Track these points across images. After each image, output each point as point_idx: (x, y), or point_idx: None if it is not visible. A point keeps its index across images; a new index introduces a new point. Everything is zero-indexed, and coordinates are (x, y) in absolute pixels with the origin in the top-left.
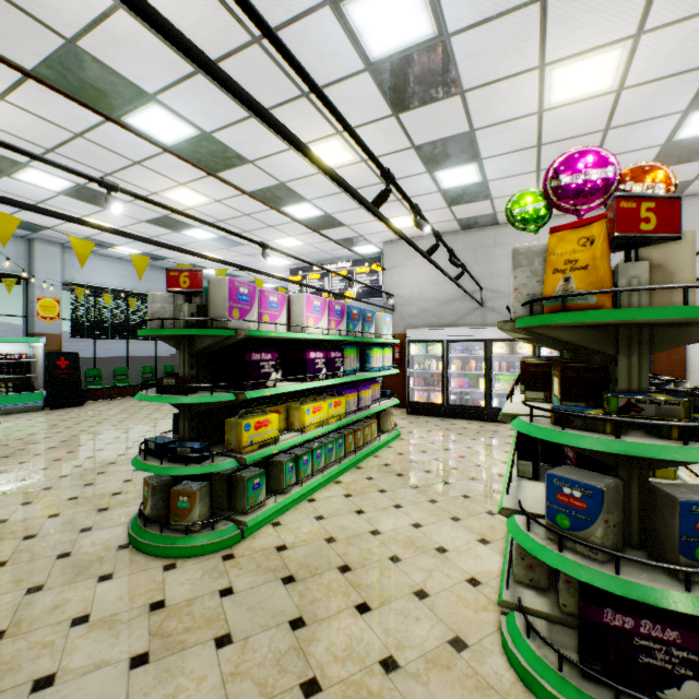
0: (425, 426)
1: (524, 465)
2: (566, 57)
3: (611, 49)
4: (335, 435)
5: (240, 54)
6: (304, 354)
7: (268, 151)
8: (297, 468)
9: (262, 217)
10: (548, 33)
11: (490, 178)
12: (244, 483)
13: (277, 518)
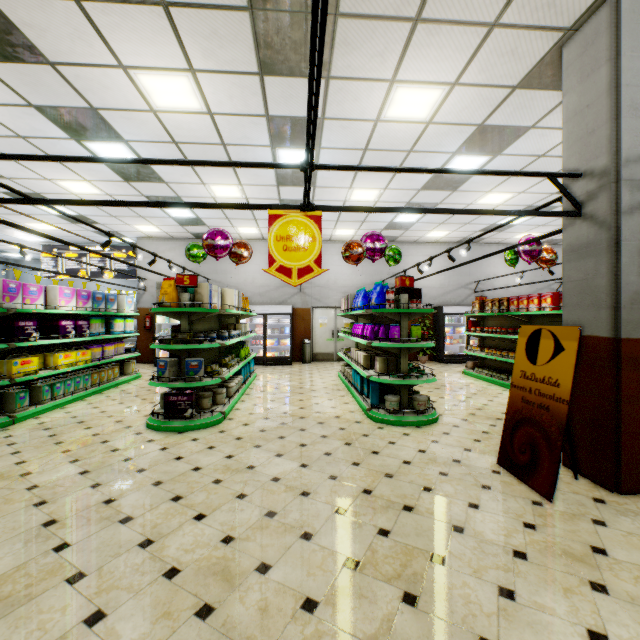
0: None
1: None
2: (214, 183)
3: (233, 186)
4: (84, 374)
5: (8, 138)
6: (58, 322)
7: (25, 176)
8: (53, 390)
9: (14, 208)
10: (200, 175)
11: (202, 217)
12: (13, 395)
13: (38, 416)
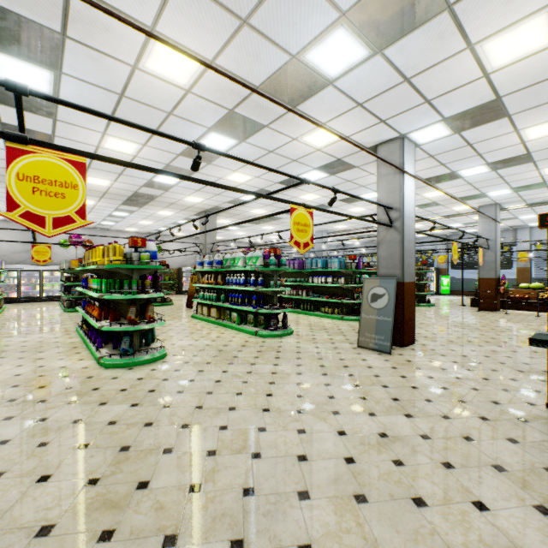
0: (14, 305)
1: (67, 293)
2: None
3: None
4: None
5: None
6: None
7: None
8: None
9: None
10: None
11: None
12: None
13: None
